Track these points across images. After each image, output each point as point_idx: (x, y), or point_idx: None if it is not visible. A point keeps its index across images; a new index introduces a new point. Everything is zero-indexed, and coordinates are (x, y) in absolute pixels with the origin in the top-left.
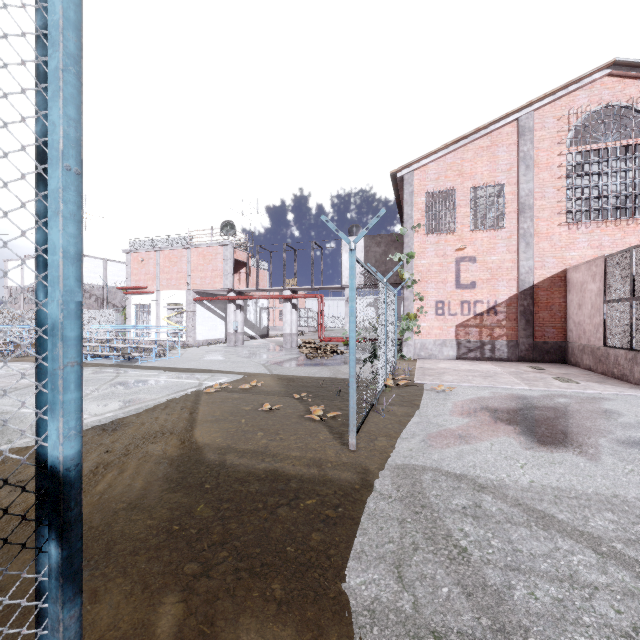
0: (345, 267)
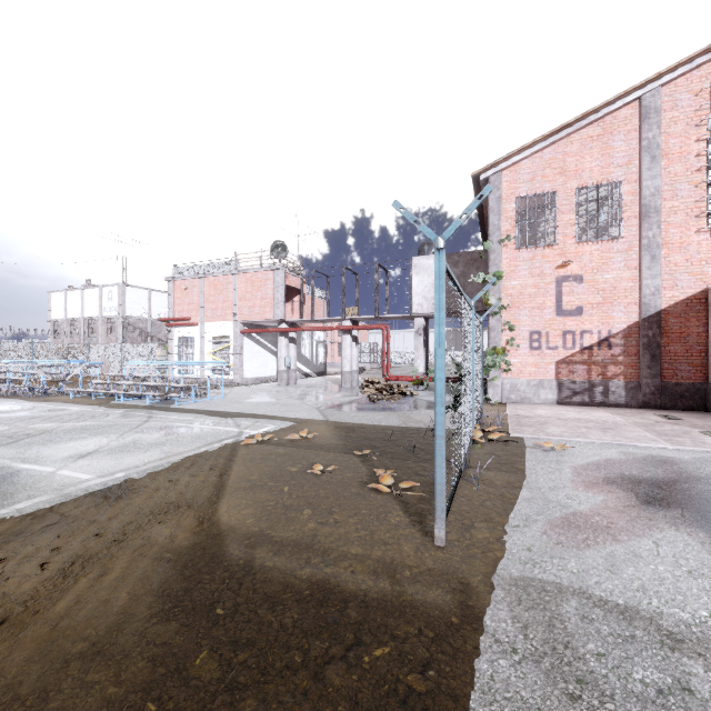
0: (415, 292)
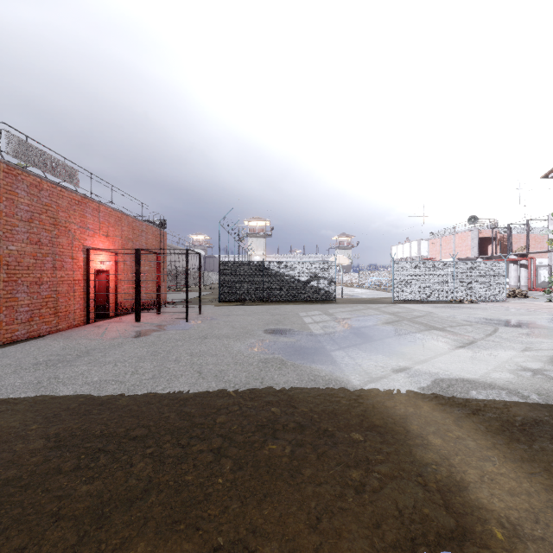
0: (550, 236)
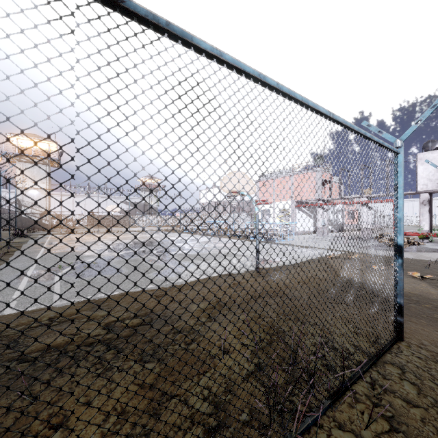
0: (420, 176)
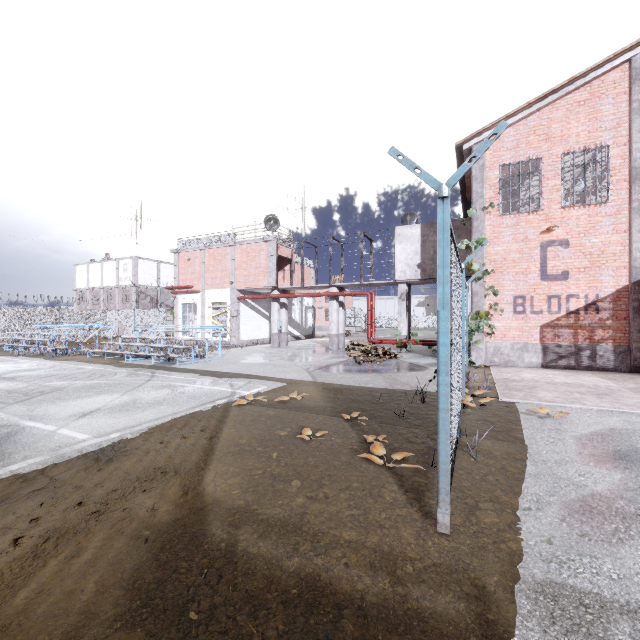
0: (398, 260)
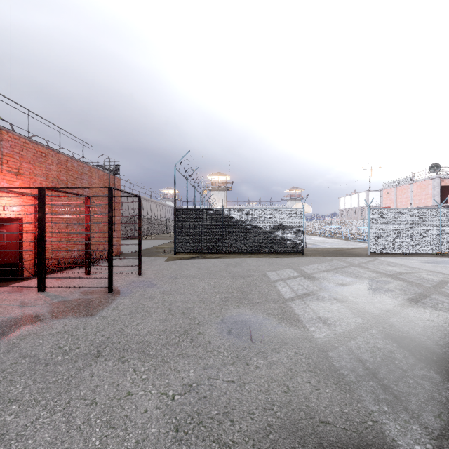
0: None
